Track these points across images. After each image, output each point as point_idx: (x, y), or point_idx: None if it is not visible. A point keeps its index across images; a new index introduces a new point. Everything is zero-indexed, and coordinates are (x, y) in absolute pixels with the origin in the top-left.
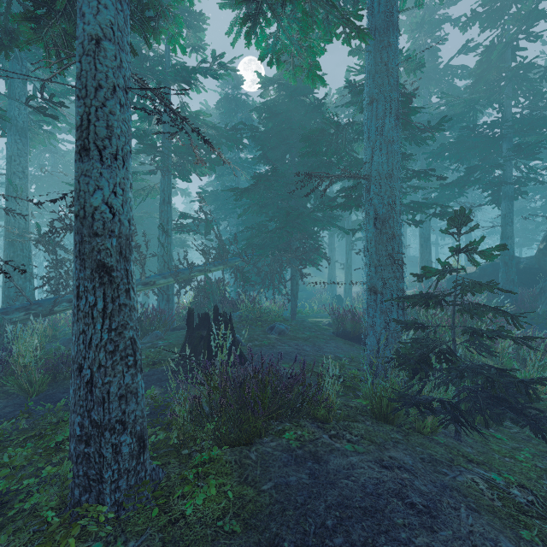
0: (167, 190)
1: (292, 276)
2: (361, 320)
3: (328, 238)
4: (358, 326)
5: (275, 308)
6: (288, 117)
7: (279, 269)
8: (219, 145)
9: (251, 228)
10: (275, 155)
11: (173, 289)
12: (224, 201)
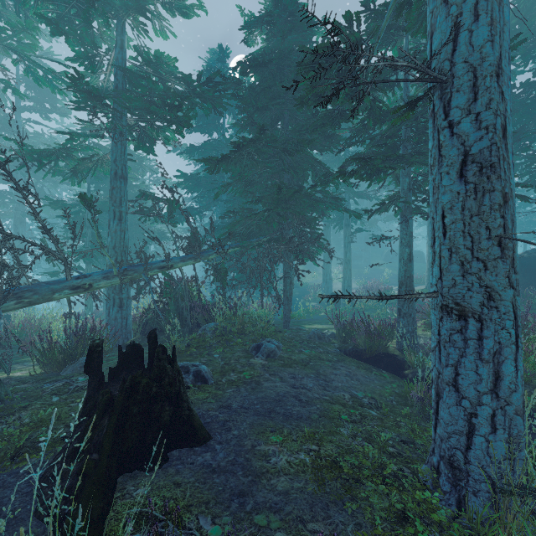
0: (121, 160)
1: (285, 273)
2: (381, 336)
3: (324, 229)
4: (377, 343)
5: (263, 317)
6: (280, 71)
7: (269, 264)
8: (192, 107)
9: (234, 213)
10: (263, 120)
11: (128, 291)
12: (207, 187)
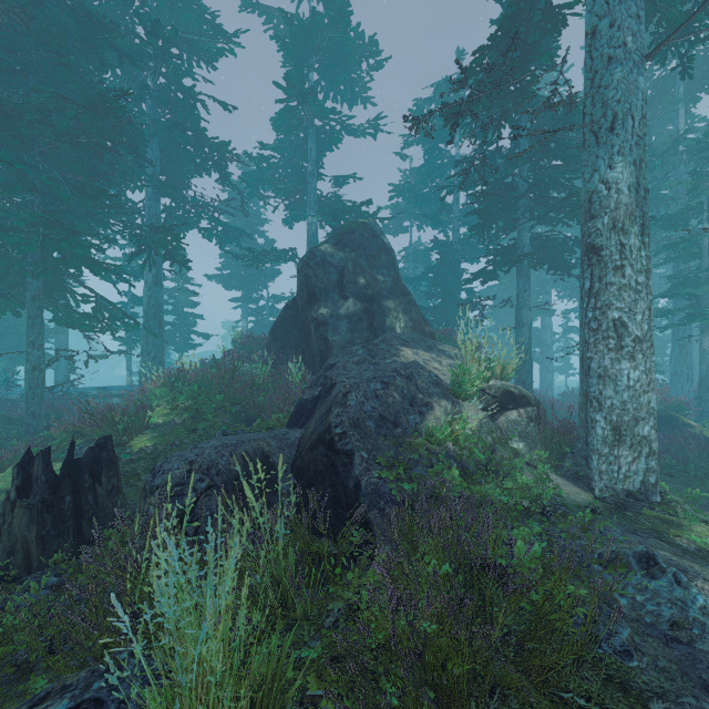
0: None
1: None
2: None
3: None
4: None
5: None
6: None
7: None
8: None
9: None
10: None
11: None
12: None
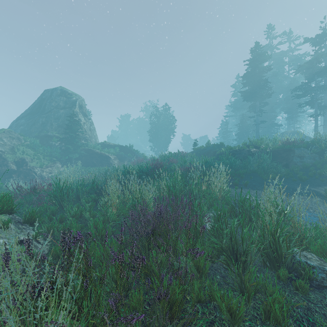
0: None
1: None
2: None
3: None
4: None
5: None
6: None
7: None
8: None
9: None
10: None
11: None
12: None
